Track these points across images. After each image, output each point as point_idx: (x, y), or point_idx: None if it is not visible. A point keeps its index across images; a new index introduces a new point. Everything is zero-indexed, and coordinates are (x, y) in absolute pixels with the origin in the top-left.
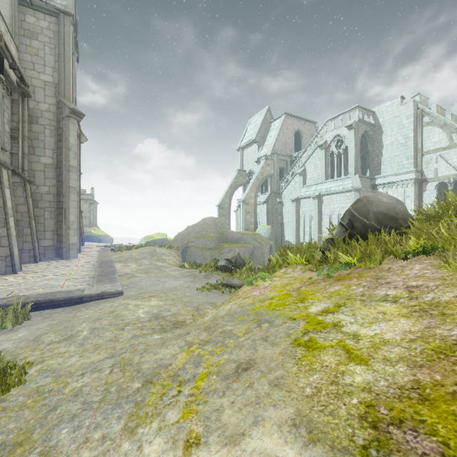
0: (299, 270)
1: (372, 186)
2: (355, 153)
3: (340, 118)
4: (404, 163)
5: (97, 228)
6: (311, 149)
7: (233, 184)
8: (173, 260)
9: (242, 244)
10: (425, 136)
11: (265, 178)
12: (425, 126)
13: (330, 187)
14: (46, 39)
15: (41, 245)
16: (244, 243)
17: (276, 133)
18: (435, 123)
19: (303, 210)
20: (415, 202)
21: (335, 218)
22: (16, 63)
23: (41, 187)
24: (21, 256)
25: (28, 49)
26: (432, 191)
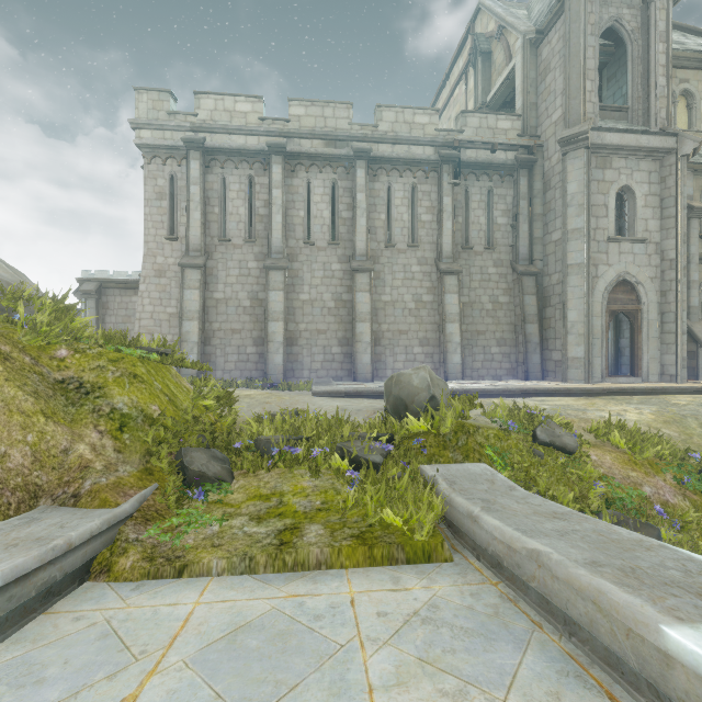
0: None
1: None
2: None
3: None
4: None
5: None
6: None
7: None
8: None
9: None
10: None
11: None
12: None
13: None
14: (556, 60)
15: (553, 359)
16: None
17: None
18: None
19: None
20: None
21: None
22: (494, 144)
23: (552, 276)
24: (517, 370)
25: (544, 95)
26: None
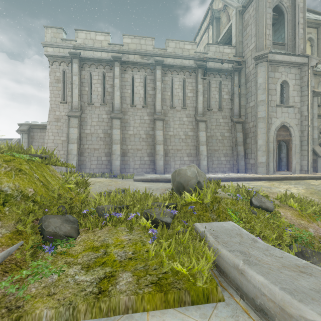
0: None
1: None
2: None
3: None
4: None
5: None
6: None
7: None
8: None
9: None
10: None
11: None
12: None
13: None
14: (252, 20)
15: (250, 163)
16: None
17: None
18: None
19: None
20: None
21: None
22: (222, 59)
23: (250, 123)
24: (233, 168)
25: (245, 37)
26: None
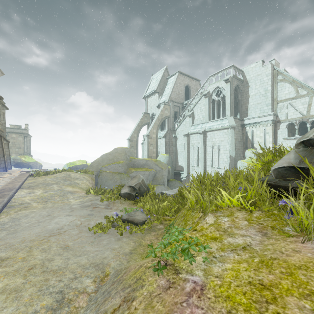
0: (248, 226)
1: (241, 125)
2: (231, 100)
3: (219, 75)
4: (264, 109)
5: (27, 156)
6: (198, 97)
7: (139, 123)
8: (86, 183)
9: (146, 169)
10: (279, 89)
11: (164, 118)
12: (279, 82)
13: (212, 125)
14: None
15: None
16: (148, 168)
17: (172, 86)
18: (286, 80)
19: (192, 142)
20: (273, 137)
21: (216, 149)
22: None
23: None
24: None
25: None
26: (284, 129)
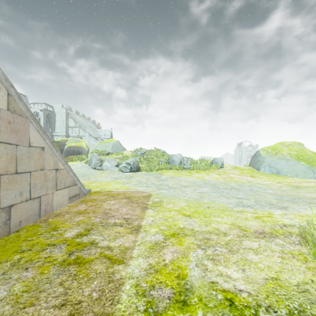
0: None
1: (52, 135)
2: (44, 121)
3: (37, 105)
4: (63, 129)
5: None
6: None
7: None
8: None
9: None
10: (69, 121)
11: None
12: (69, 118)
13: None
14: None
15: None
16: None
17: None
18: (72, 118)
19: None
20: None
21: None
22: None
23: None
24: None
25: None
26: None
